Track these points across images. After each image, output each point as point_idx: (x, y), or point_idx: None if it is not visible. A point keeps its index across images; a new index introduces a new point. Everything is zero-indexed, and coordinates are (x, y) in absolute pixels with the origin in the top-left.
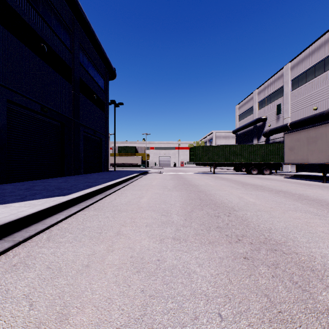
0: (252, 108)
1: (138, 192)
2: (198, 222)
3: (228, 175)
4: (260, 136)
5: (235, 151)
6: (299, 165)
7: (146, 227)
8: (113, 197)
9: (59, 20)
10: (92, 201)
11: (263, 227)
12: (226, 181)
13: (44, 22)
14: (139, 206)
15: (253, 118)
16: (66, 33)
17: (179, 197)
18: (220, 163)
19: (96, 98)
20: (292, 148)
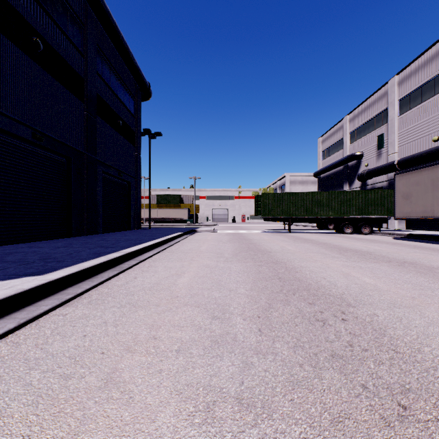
0: (342, 141)
1: (176, 264)
2: (287, 340)
3: (310, 234)
4: (353, 180)
5: (320, 200)
6: (411, 221)
7: (176, 357)
8: (132, 274)
9: (63, 6)
10: (91, 283)
11: (434, 358)
12: (311, 245)
13: (38, 5)
14: (173, 294)
15: (342, 155)
16: (74, 27)
17: (243, 274)
18: (298, 217)
19: (123, 125)
20: (407, 196)
